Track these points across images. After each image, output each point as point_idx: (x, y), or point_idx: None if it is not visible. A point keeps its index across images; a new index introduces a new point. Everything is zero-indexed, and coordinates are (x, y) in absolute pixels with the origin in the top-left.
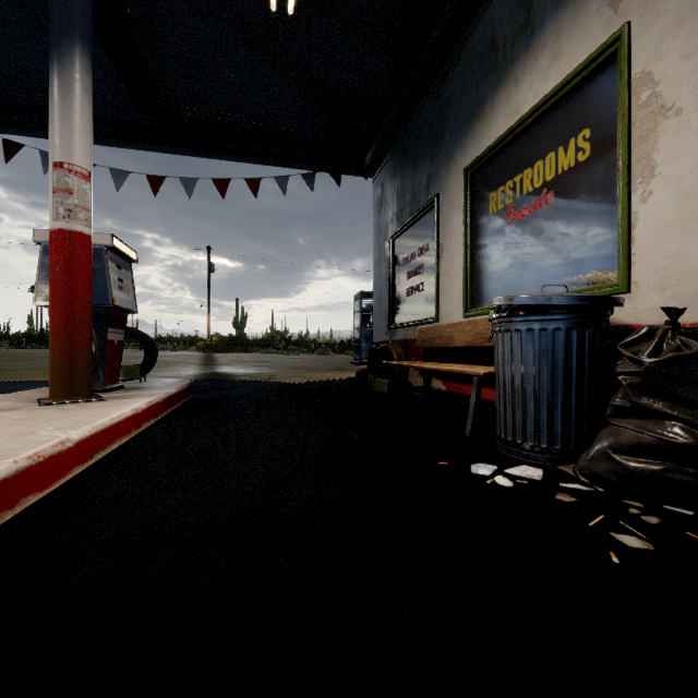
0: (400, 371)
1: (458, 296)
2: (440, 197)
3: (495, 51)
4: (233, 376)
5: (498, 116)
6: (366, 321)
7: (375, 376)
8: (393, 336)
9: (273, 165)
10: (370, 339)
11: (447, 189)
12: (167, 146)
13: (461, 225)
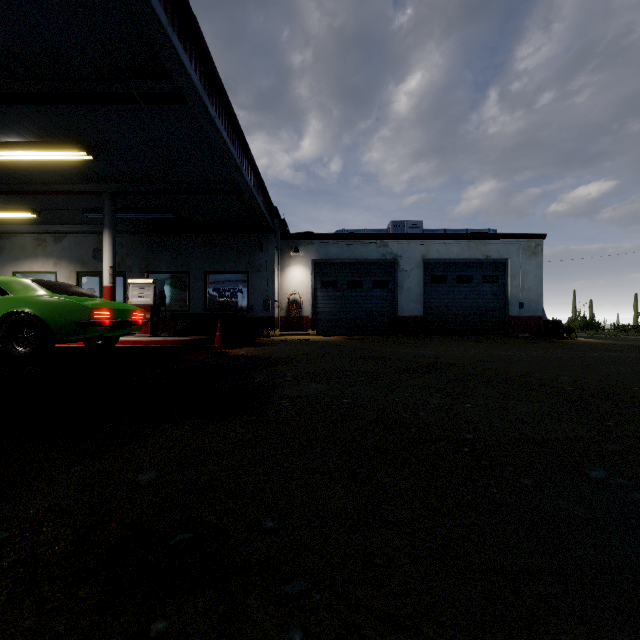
0: None
1: None
2: None
3: (26, 250)
4: None
5: (27, 266)
6: None
7: None
8: None
9: None
10: None
11: (4, 273)
12: None
13: None
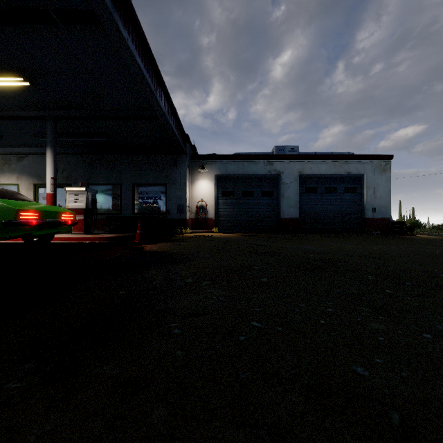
0: None
1: None
2: None
3: None
4: None
5: None
6: None
7: None
8: None
9: None
10: None
11: None
12: None
13: None
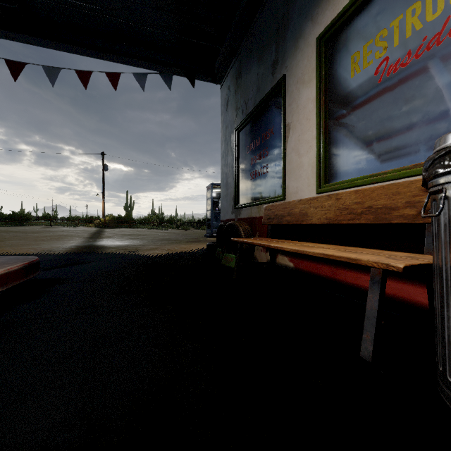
0: (247, 247)
1: (309, 171)
2: (286, 78)
3: None
4: (104, 249)
5: None
6: (216, 205)
7: (223, 251)
8: (238, 215)
9: (133, 65)
10: (218, 218)
11: (295, 67)
12: (28, 35)
13: (313, 98)
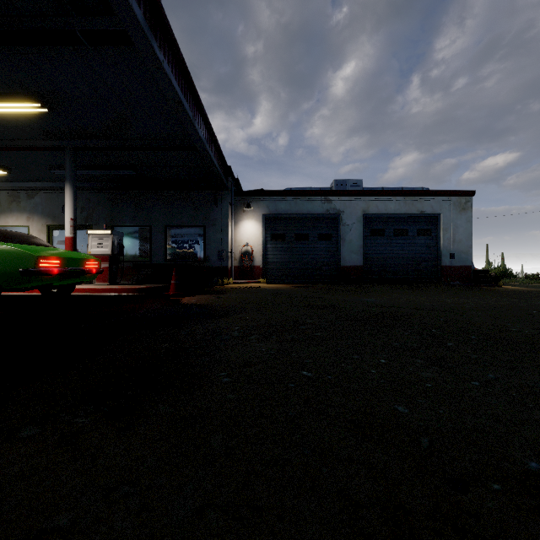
0: None
1: None
2: None
3: (1, 205)
4: None
5: (2, 220)
6: None
7: None
8: None
9: None
10: None
11: None
12: None
13: None
